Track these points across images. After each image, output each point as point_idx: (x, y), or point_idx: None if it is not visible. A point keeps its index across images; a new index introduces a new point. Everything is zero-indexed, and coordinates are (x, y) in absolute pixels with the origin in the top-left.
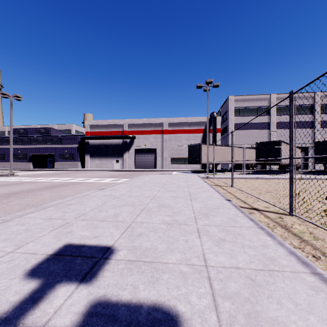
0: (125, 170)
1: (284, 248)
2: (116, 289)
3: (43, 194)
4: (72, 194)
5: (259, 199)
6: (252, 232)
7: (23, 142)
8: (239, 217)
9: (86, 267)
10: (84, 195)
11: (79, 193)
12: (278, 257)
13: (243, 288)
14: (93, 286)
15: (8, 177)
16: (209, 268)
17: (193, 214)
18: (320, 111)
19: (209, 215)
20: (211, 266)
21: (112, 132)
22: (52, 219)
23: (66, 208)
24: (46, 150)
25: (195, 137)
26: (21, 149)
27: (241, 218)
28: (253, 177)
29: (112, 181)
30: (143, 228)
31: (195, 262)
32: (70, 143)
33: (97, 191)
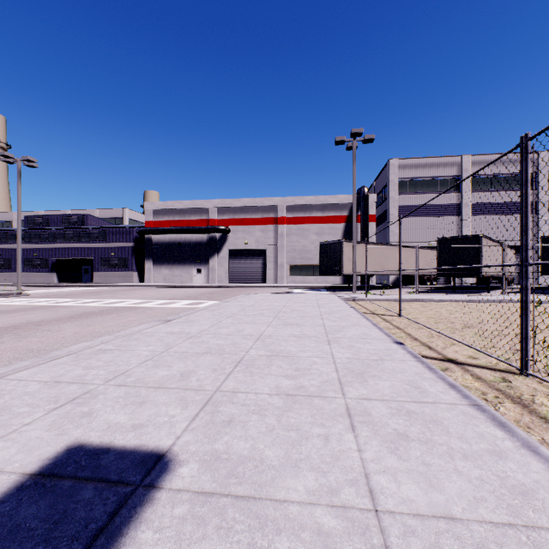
0: (213, 286)
1: (541, 460)
2: None
3: (63, 330)
4: (115, 330)
5: (454, 340)
6: (461, 417)
7: (41, 238)
8: (427, 380)
9: (100, 514)
10: (132, 332)
11: (127, 327)
12: (535, 485)
13: None
14: None
15: (12, 297)
16: (385, 519)
17: (335, 373)
18: (547, 185)
19: (367, 375)
20: (387, 512)
21: (191, 221)
22: (61, 384)
23: (94, 359)
24: (80, 252)
25: (332, 230)
26: (37, 251)
27: (432, 382)
28: (435, 298)
29: (188, 305)
30: (237, 406)
31: (350, 499)
32: (119, 241)
33: (158, 325)
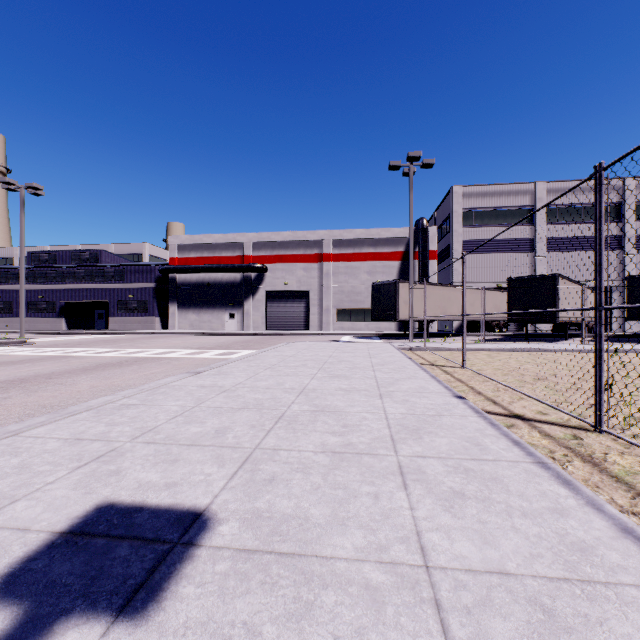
0: (248, 333)
1: (605, 518)
2: (204, 639)
3: (78, 384)
4: (137, 384)
5: (523, 395)
6: (523, 475)
7: (47, 278)
8: (489, 437)
9: (138, 570)
10: (158, 386)
11: (151, 380)
12: (596, 542)
13: (527, 639)
14: (148, 627)
15: (15, 346)
16: (435, 574)
17: (387, 429)
18: (634, 216)
19: (423, 432)
20: (439, 568)
21: (222, 258)
22: (83, 442)
23: (117, 415)
24: (93, 294)
25: (385, 268)
26: (43, 293)
27: (494, 439)
28: (504, 347)
29: (219, 355)
30: (279, 464)
31: (400, 556)
32: (139, 281)
33: (187, 378)
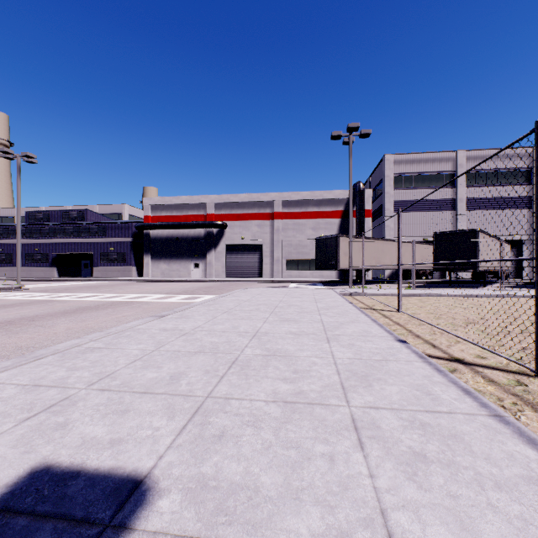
0: (210, 280)
1: None
2: None
3: (56, 326)
4: (108, 326)
5: (458, 338)
6: (484, 431)
7: (41, 233)
8: (438, 384)
9: None
10: (124, 329)
11: (121, 323)
12: None
13: None
14: None
15: (11, 291)
16: None
17: (337, 375)
18: None
19: (372, 378)
20: None
21: (188, 216)
22: (39, 388)
23: (80, 359)
24: (80, 247)
25: (327, 225)
26: (38, 246)
27: (444, 387)
28: (433, 292)
29: (184, 299)
30: (230, 416)
31: None
32: (118, 236)
33: (152, 321)
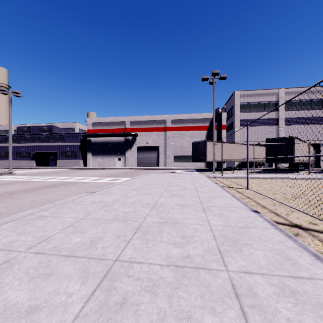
0: (127, 168)
1: None
2: None
3: (25, 198)
4: (59, 198)
5: (292, 208)
6: None
7: (26, 140)
8: (292, 249)
9: None
10: (66, 201)
11: (68, 196)
12: None
13: None
14: None
15: (4, 175)
16: None
17: (214, 240)
18: None
19: (240, 243)
20: None
21: (114, 129)
22: None
23: (29, 225)
24: (49, 148)
25: (199, 134)
26: (24, 148)
27: (298, 252)
28: (266, 176)
29: (110, 180)
30: (132, 280)
31: None
32: (72, 141)
33: (86, 196)
